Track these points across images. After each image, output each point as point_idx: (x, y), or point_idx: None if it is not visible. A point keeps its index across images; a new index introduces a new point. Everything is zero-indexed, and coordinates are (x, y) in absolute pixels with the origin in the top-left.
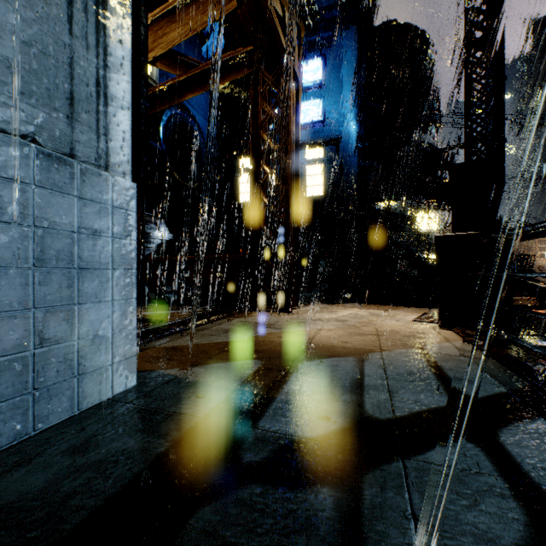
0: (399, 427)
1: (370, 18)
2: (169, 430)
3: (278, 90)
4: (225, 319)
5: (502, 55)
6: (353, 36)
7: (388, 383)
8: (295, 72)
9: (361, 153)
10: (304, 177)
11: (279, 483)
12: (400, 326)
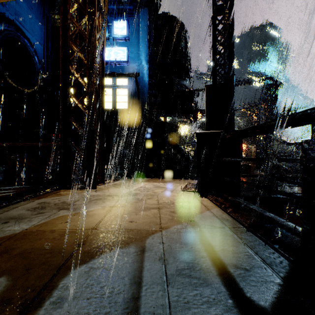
0: None
1: (155, 9)
2: None
3: (85, 11)
4: (25, 201)
5: (233, 19)
6: (146, 13)
7: (170, 299)
8: (100, 4)
9: (150, 86)
10: (115, 96)
11: None
12: (174, 196)
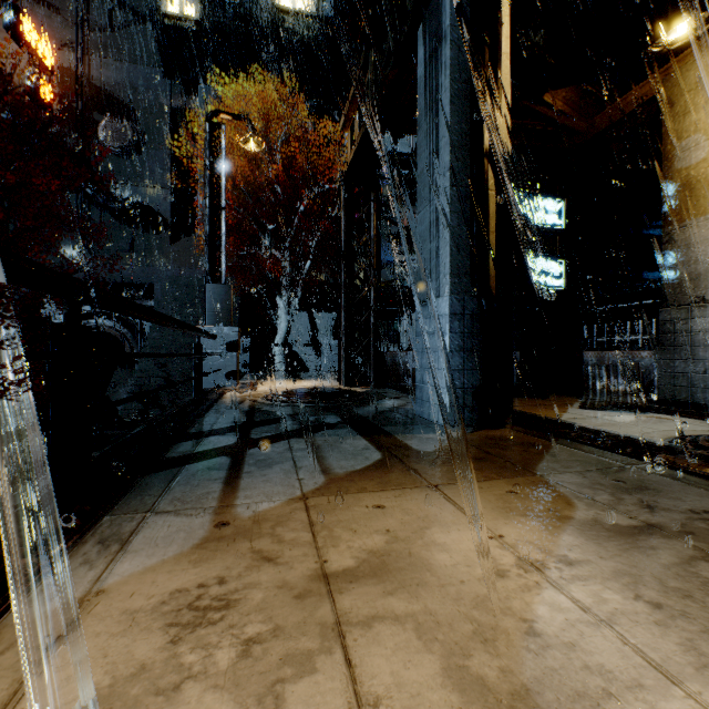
0: (286, 437)
1: None
2: (383, 424)
3: None
4: None
5: None
6: None
7: (292, 453)
8: None
9: None
10: None
11: (326, 424)
12: None
